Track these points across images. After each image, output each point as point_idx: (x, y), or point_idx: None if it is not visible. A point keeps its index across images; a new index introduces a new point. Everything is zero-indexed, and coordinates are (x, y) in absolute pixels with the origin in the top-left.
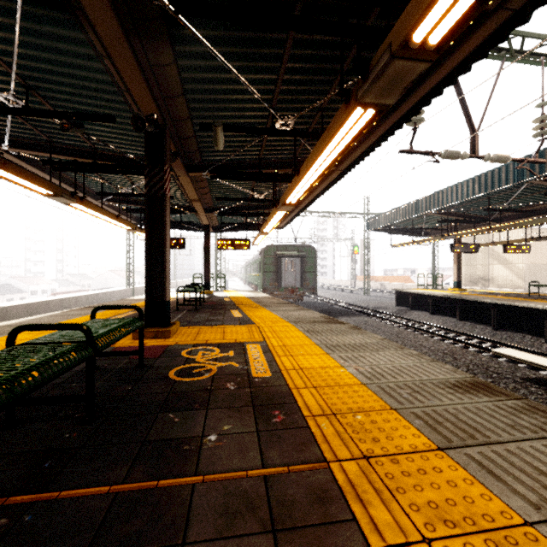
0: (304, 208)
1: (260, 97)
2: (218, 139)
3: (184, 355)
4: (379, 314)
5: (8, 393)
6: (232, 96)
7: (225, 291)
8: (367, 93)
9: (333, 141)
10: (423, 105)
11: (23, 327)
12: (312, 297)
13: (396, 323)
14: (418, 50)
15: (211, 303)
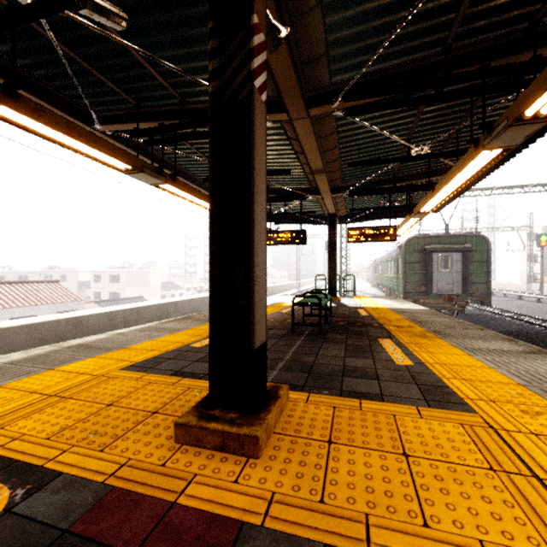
0: (494, 168)
1: None
2: None
3: None
4: None
5: None
6: None
7: (354, 296)
8: None
9: None
10: None
11: None
12: (474, 307)
13: None
14: None
15: (341, 320)
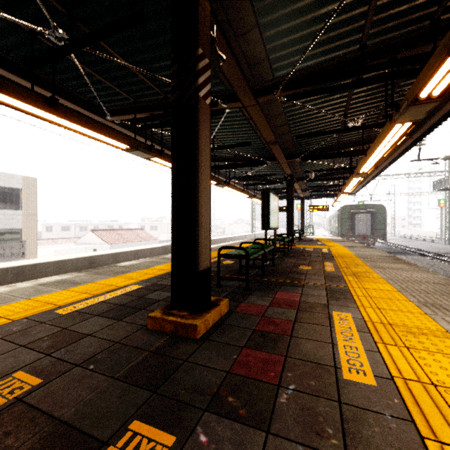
0: (365, 184)
1: (327, 163)
2: (311, 176)
3: (301, 249)
4: (439, 257)
5: (286, 240)
6: (317, 160)
7: (313, 235)
8: (354, 177)
9: (352, 181)
10: (403, 153)
11: (277, 234)
12: (386, 244)
13: (445, 261)
14: (362, 174)
15: (306, 240)
